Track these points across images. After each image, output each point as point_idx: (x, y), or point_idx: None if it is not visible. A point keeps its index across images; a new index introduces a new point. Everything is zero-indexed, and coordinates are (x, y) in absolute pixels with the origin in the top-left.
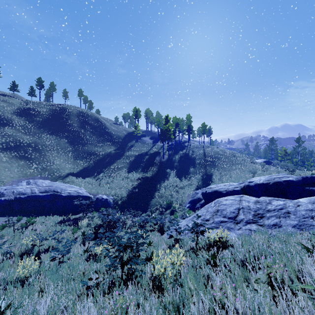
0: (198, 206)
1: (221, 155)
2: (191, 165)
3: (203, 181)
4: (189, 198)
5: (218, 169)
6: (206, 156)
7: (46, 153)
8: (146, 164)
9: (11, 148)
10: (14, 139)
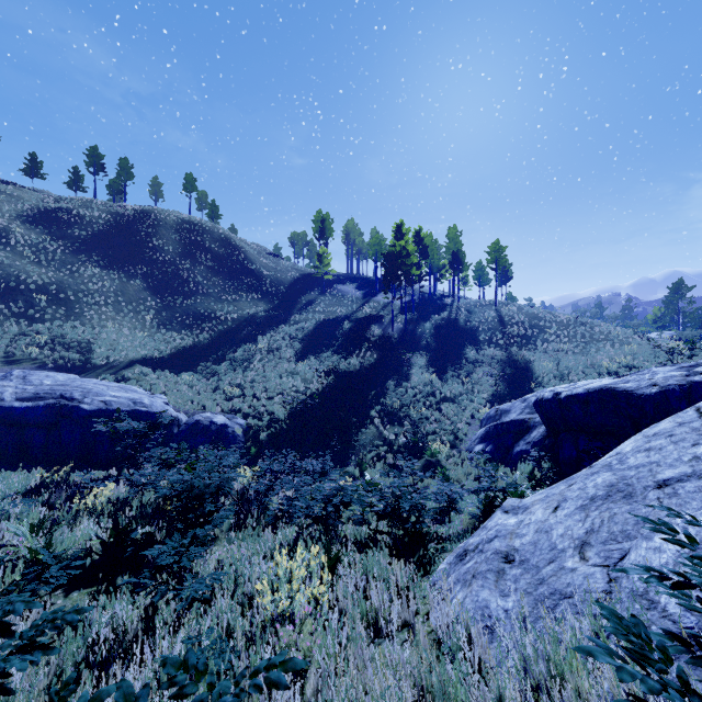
0: (520, 449)
1: (546, 321)
2: (466, 345)
3: (509, 385)
4: (476, 427)
5: (545, 355)
6: (506, 323)
7: (85, 311)
8: (346, 342)
9: None
10: (5, 272)
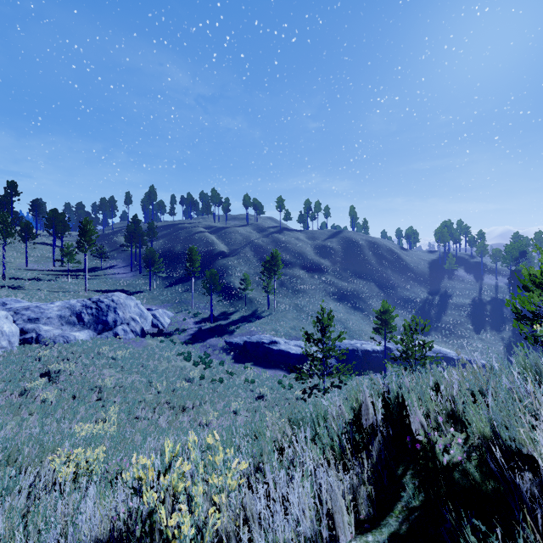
0: None
1: None
2: None
3: None
4: None
5: None
6: None
7: (370, 303)
8: (493, 319)
9: (342, 298)
10: (339, 287)
